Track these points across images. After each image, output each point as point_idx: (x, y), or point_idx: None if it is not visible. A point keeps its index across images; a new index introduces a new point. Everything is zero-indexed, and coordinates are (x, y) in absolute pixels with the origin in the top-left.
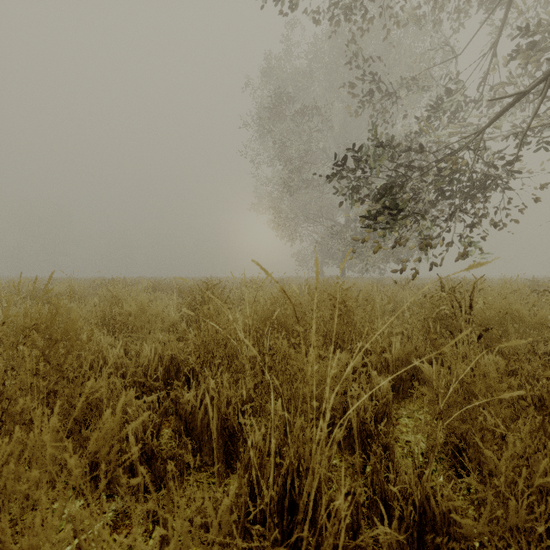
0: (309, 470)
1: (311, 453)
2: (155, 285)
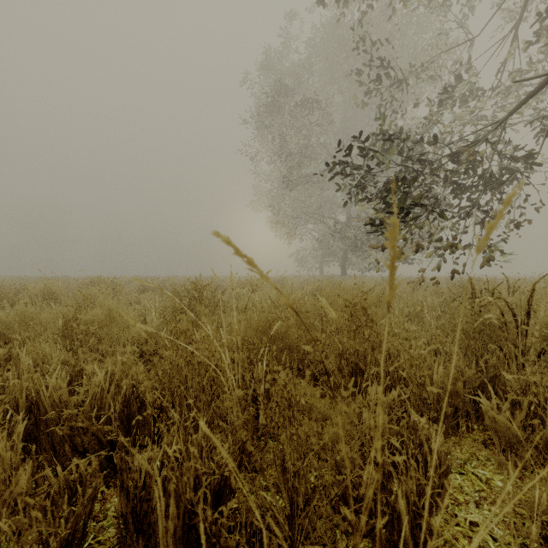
0: None
1: None
2: (145, 285)
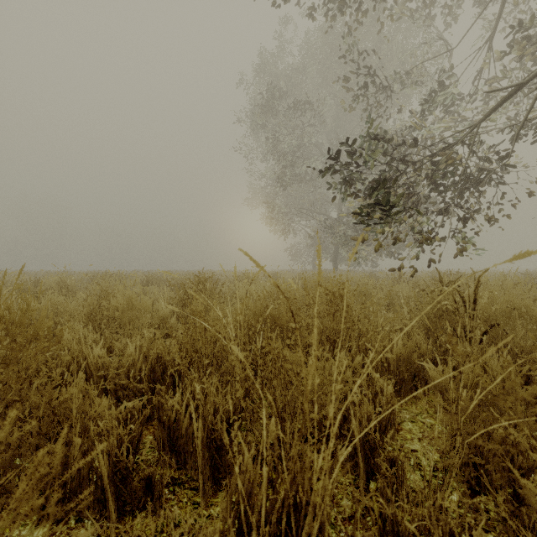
0: (309, 507)
1: (310, 478)
2: (148, 279)
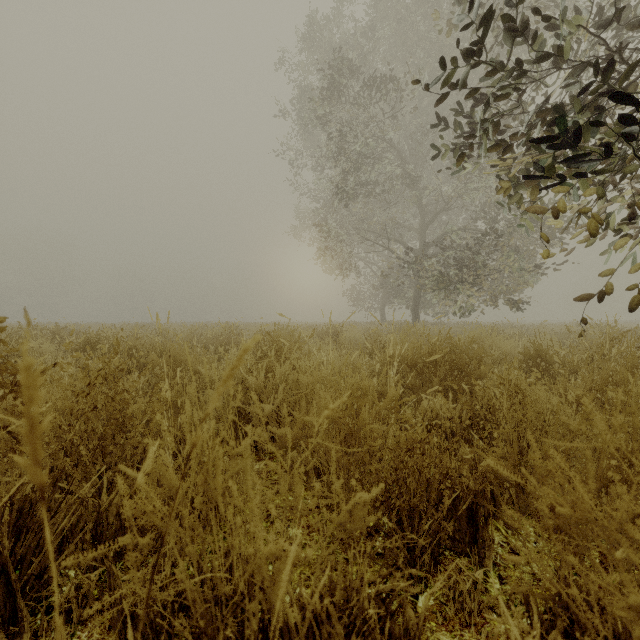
0: None
1: None
2: (89, 340)
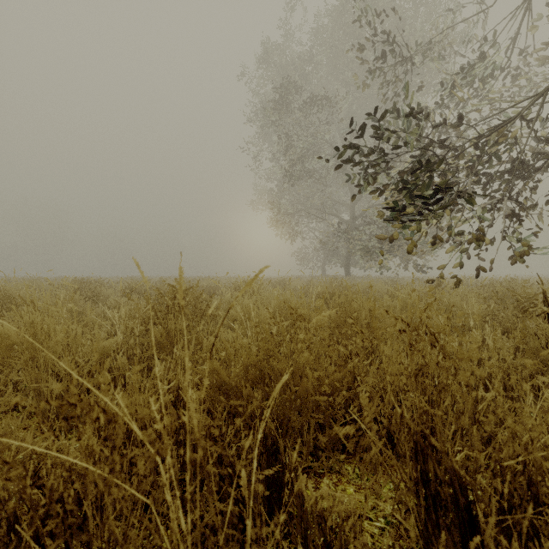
0: None
1: None
2: (131, 287)
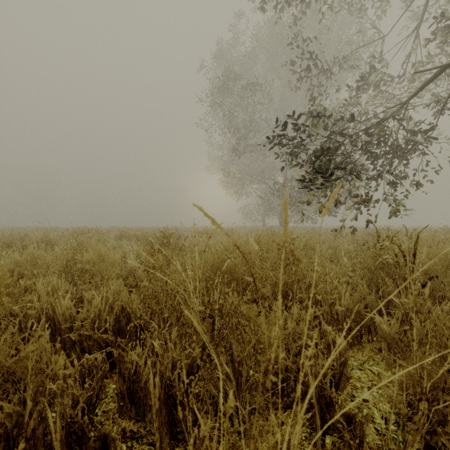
0: None
1: None
2: (122, 234)
